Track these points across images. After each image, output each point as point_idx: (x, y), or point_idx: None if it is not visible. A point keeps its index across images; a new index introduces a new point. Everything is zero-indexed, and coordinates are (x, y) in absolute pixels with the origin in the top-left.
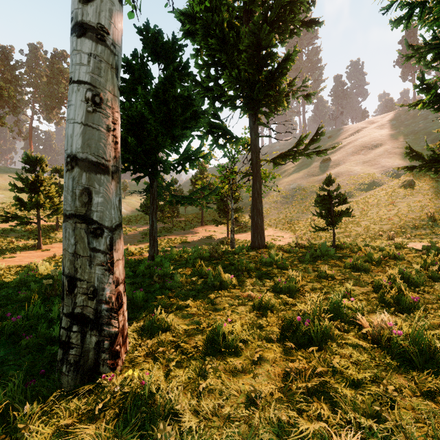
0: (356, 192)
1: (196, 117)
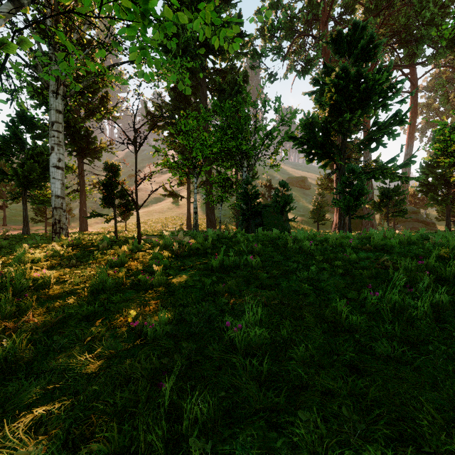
0: (149, 203)
1: None
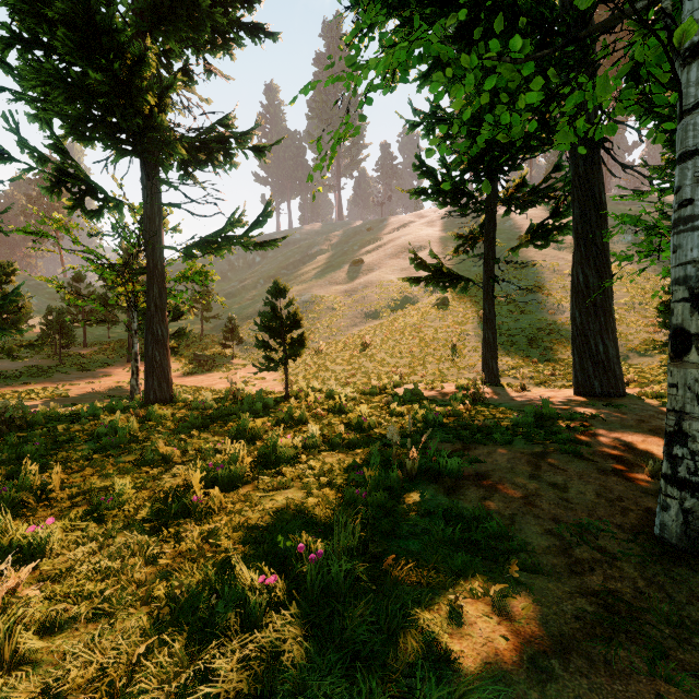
0: (385, 310)
1: None
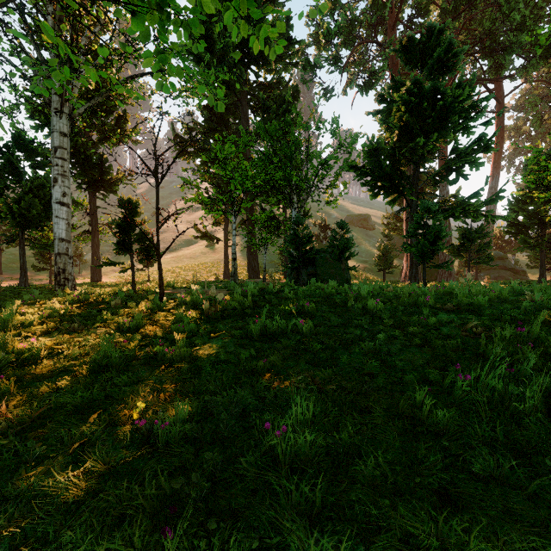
0: (178, 247)
1: None
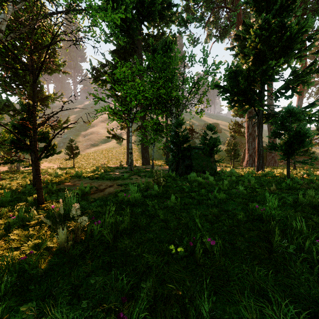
0: (99, 143)
1: (3, 110)
